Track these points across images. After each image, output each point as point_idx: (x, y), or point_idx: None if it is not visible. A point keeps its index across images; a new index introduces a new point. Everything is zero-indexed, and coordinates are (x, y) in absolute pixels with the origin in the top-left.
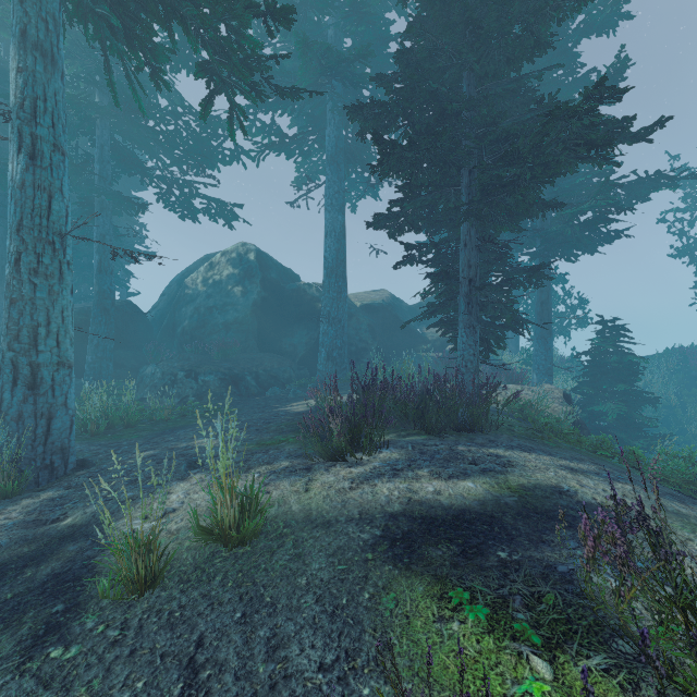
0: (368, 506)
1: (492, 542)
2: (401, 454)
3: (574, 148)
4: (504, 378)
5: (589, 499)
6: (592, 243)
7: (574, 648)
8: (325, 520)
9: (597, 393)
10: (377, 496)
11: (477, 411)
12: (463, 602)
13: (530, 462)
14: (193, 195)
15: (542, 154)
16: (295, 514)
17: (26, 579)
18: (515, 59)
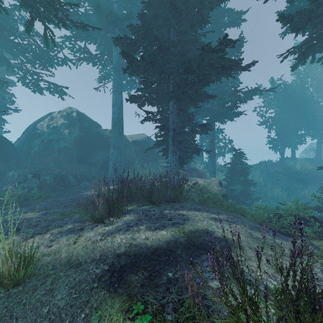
0: (106, 251)
1: (167, 267)
2: (135, 217)
3: (216, 68)
4: (196, 175)
5: (220, 235)
6: (231, 116)
7: None
8: (78, 262)
9: (233, 181)
10: (113, 243)
11: (176, 192)
12: (139, 313)
13: (197, 217)
14: (39, 79)
15: (203, 70)
16: (62, 260)
17: None
18: (194, 26)
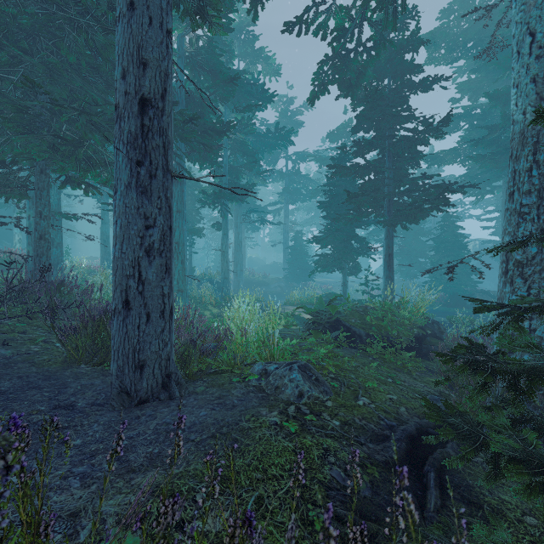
0: None
1: None
2: None
3: None
4: None
5: None
6: None
7: None
8: None
9: None
10: None
11: None
12: None
13: None
14: None
15: None
16: None
17: None
18: None
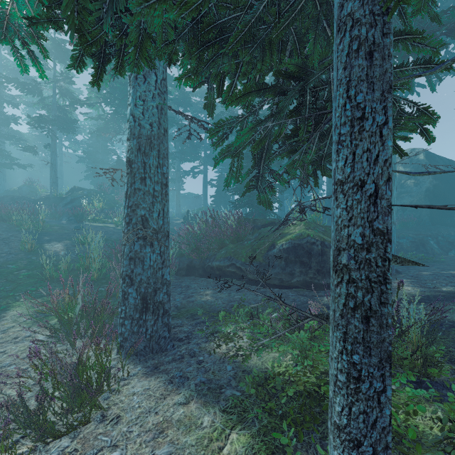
0: None
1: None
2: None
3: None
4: None
5: None
6: None
7: None
8: None
9: None
10: None
11: None
12: None
13: None
14: None
15: None
16: None
17: None
18: None
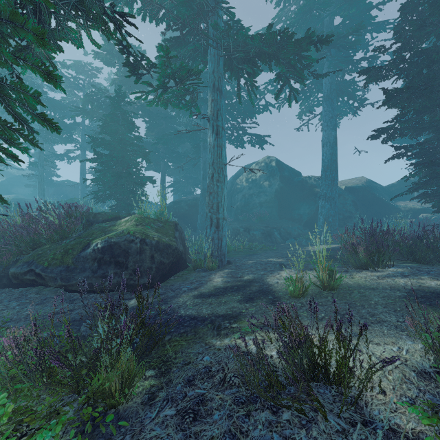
0: (393, 285)
1: None
2: (404, 269)
3: None
4: None
5: None
6: None
7: None
8: (370, 287)
9: None
10: (397, 282)
11: None
12: None
13: None
14: (244, 134)
15: None
16: (351, 284)
17: (249, 290)
18: None
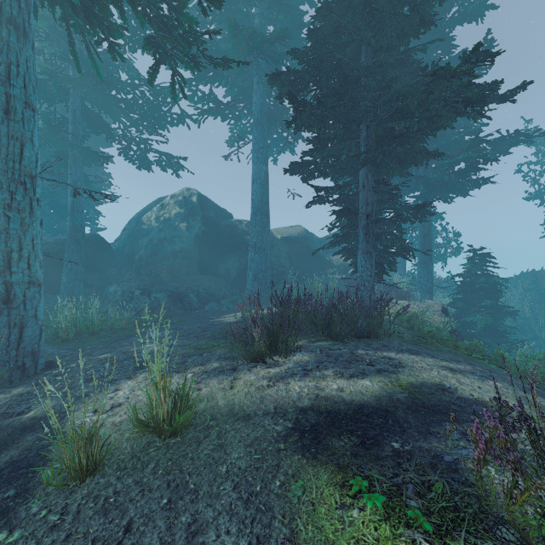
0: (282, 402)
1: (387, 434)
2: (311, 357)
3: (453, 105)
4: (394, 295)
5: (467, 395)
6: (464, 188)
7: (462, 535)
8: (245, 413)
9: (468, 307)
10: (290, 392)
11: (373, 321)
12: (362, 490)
13: (417, 363)
14: (147, 150)
15: (427, 110)
16: (221, 408)
17: None
18: (404, 35)
